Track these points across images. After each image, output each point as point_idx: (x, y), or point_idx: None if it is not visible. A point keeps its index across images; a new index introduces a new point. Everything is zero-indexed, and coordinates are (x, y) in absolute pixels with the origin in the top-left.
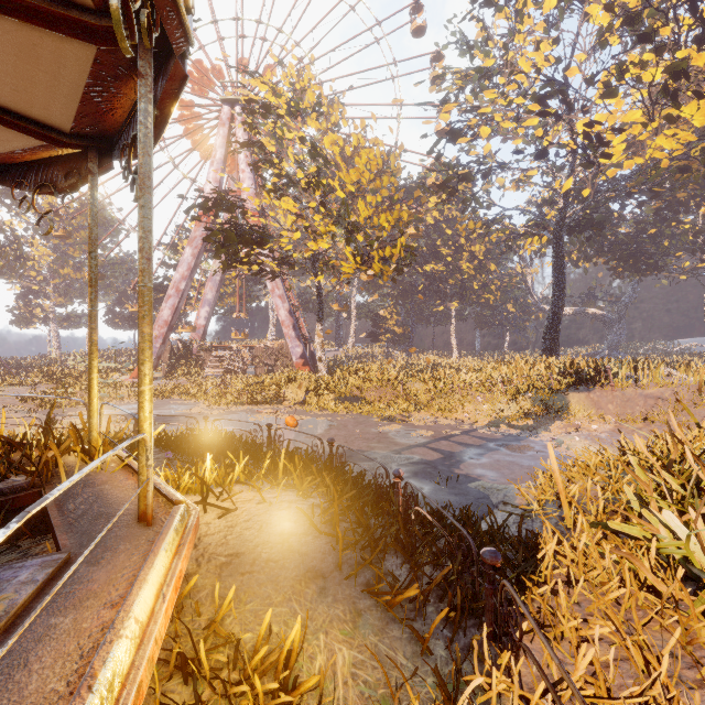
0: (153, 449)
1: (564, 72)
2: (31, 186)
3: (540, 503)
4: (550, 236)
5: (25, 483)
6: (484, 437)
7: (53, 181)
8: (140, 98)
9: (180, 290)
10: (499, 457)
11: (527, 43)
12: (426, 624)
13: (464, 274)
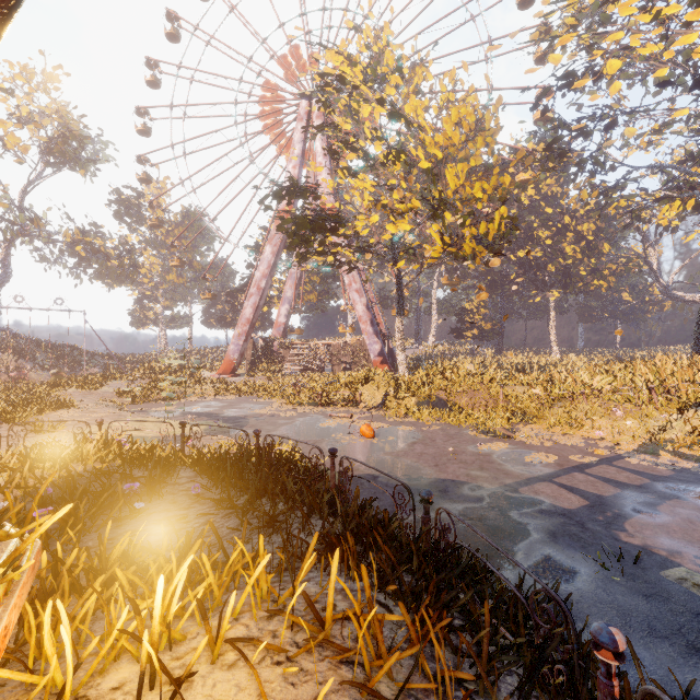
0: (189, 473)
1: None
2: None
3: None
4: None
5: None
6: (641, 472)
7: None
8: None
9: (260, 288)
10: (688, 514)
11: None
12: None
13: (568, 259)
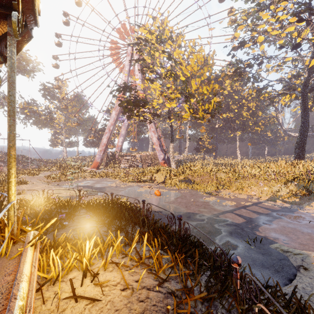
0: (84, 211)
1: None
2: None
3: None
4: (298, 93)
5: None
6: (268, 208)
7: (1, 51)
8: None
9: (110, 130)
10: (283, 224)
11: None
12: None
13: (244, 118)
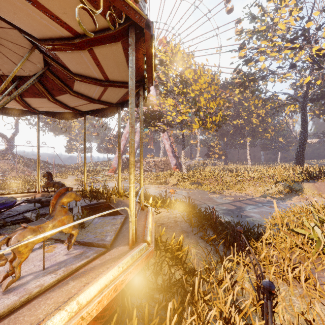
0: None
1: (306, 22)
2: (100, 116)
3: (272, 224)
4: (299, 104)
5: (105, 201)
6: (257, 201)
7: (106, 114)
8: (140, 101)
9: (126, 137)
10: (263, 210)
11: (285, 11)
12: (219, 248)
13: (254, 124)
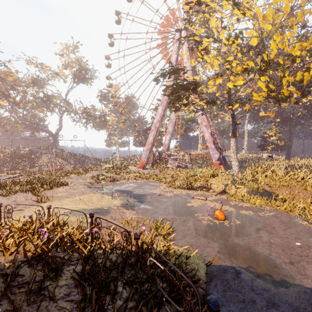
0: (74, 276)
1: None
2: None
3: None
4: None
5: None
6: None
7: None
8: None
9: (156, 127)
10: None
11: None
12: None
13: None
